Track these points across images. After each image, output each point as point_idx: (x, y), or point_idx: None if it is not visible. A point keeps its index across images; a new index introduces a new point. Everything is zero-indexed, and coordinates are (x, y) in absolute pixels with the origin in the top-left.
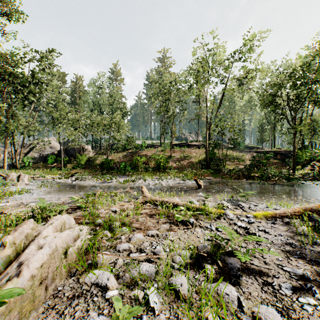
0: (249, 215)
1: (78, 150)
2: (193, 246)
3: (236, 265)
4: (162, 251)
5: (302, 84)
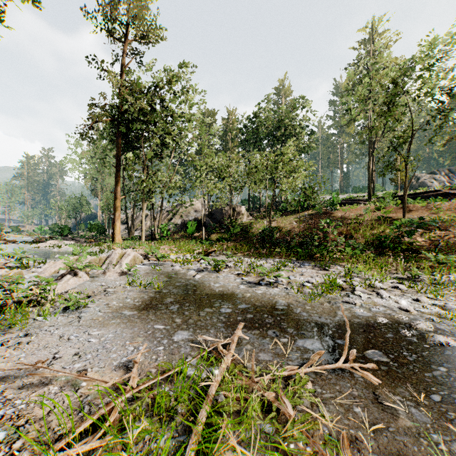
0: None
1: (226, 212)
2: None
3: None
4: None
5: None
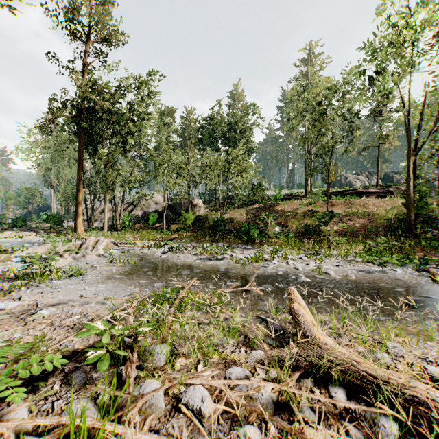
0: None
1: (185, 205)
2: None
3: None
4: None
5: None
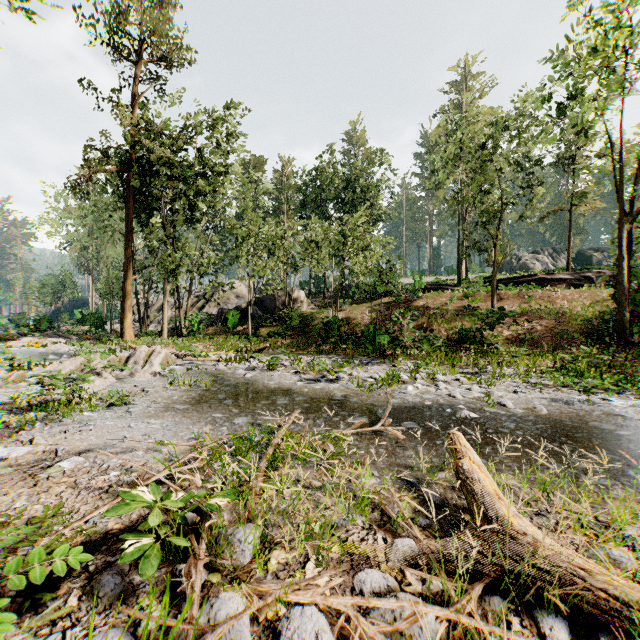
0: None
1: (280, 299)
2: None
3: None
4: None
5: None
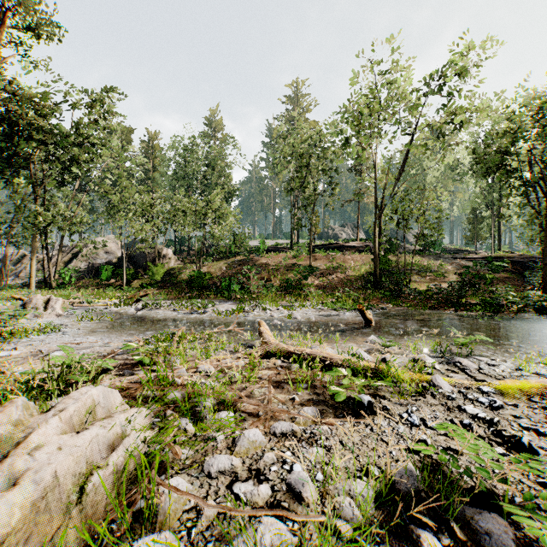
0: (487, 389)
1: (150, 256)
2: (382, 474)
3: (504, 540)
4: (307, 483)
5: None
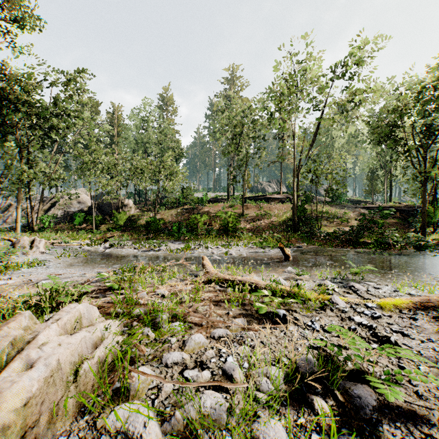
0: (371, 305)
1: (115, 205)
2: (289, 361)
3: (369, 400)
4: (237, 369)
5: (436, 107)
